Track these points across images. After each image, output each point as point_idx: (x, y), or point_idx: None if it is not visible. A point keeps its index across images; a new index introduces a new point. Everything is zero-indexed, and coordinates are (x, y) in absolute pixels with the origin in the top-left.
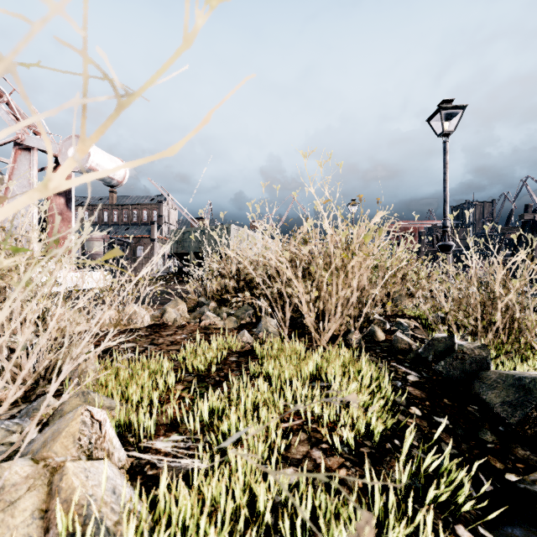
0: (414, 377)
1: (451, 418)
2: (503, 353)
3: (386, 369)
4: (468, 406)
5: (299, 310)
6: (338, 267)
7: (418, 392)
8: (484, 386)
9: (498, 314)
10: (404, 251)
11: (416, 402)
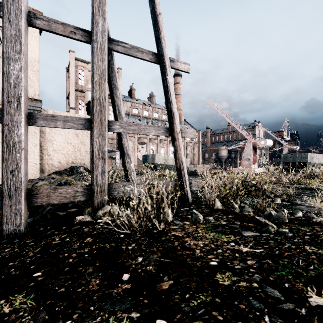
0: None
1: None
2: None
3: None
4: None
5: None
6: None
7: None
8: None
9: None
10: None
11: None
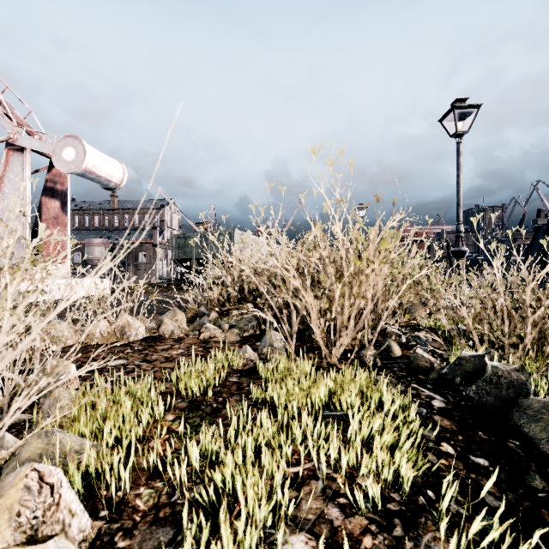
0: (439, 402)
1: (490, 457)
2: (535, 372)
3: (410, 396)
4: (508, 441)
5: (307, 321)
6: (350, 275)
7: (447, 422)
8: (525, 416)
9: (529, 328)
10: (421, 257)
11: (447, 436)
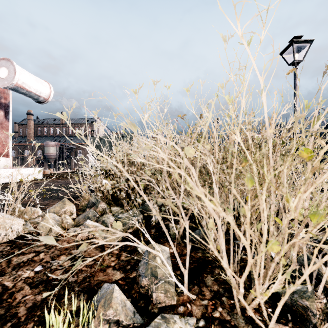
0: None
1: None
2: None
3: None
4: None
5: (194, 216)
6: None
7: None
8: None
9: None
10: None
11: None
